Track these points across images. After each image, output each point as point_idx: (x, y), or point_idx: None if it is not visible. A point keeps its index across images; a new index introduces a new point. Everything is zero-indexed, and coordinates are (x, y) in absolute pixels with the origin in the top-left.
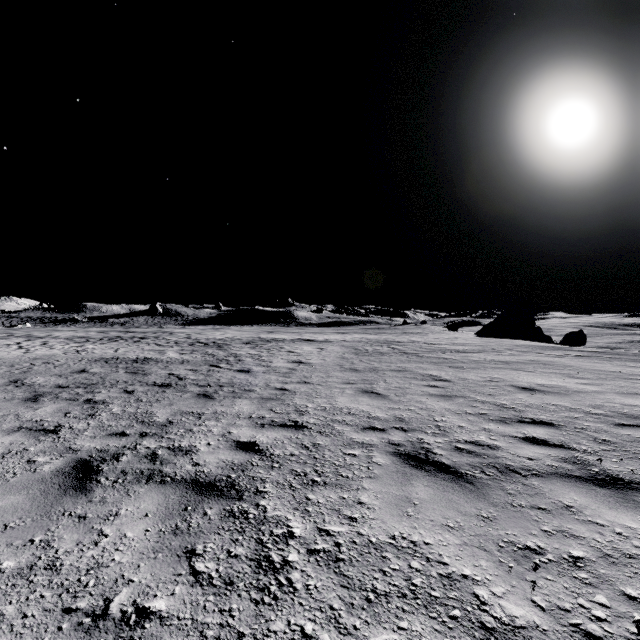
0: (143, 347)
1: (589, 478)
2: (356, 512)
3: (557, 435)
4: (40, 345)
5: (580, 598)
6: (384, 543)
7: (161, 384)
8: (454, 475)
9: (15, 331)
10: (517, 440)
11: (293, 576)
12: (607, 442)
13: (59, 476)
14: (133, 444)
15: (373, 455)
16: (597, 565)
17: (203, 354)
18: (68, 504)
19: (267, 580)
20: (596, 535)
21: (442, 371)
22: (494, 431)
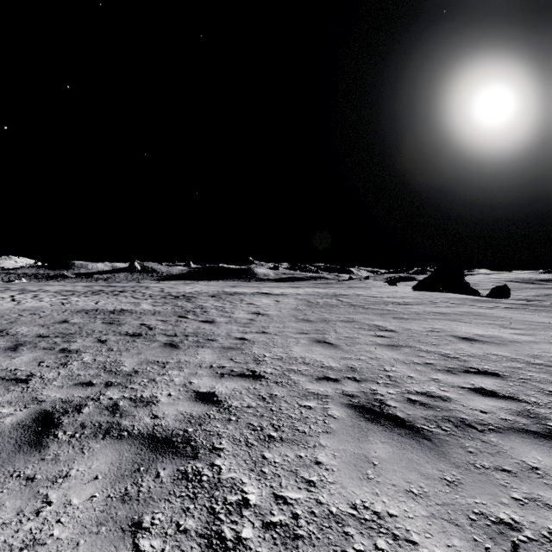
0: (121, 300)
1: (547, 434)
2: (314, 474)
3: (504, 386)
4: (31, 298)
5: None
6: (345, 514)
7: (132, 334)
8: (410, 430)
9: (12, 285)
10: (467, 391)
11: None
12: None
13: (18, 430)
14: (97, 394)
15: (328, 407)
16: None
17: (173, 306)
18: (19, 463)
19: None
20: None
21: (387, 322)
22: (443, 381)
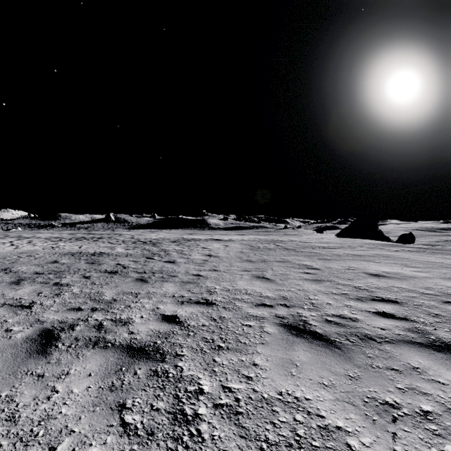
0: (99, 244)
1: (428, 344)
2: (252, 372)
3: (401, 310)
4: (26, 243)
5: (433, 448)
6: (274, 398)
7: (110, 271)
8: (326, 342)
9: (10, 233)
10: (371, 314)
11: (202, 427)
12: (439, 316)
13: (27, 342)
14: (86, 317)
15: (264, 326)
16: (443, 418)
17: (142, 249)
18: (31, 365)
19: (181, 431)
20: (439, 392)
21: (313, 262)
22: (354, 307)
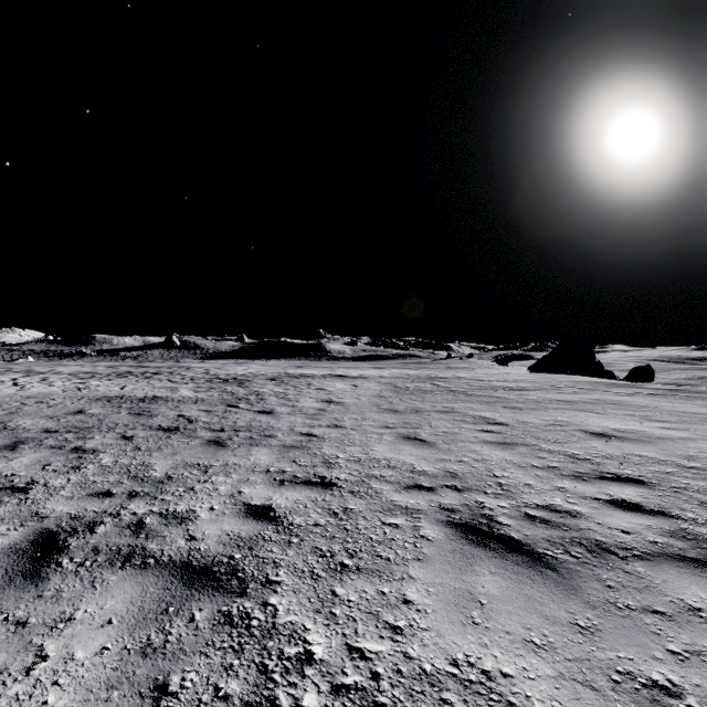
0: (154, 384)
1: None
2: (401, 617)
3: (652, 497)
4: (38, 381)
5: None
6: (443, 674)
7: (167, 428)
8: (529, 557)
9: (15, 366)
10: (602, 504)
11: None
12: None
13: (10, 556)
14: (117, 508)
15: (421, 525)
16: None
17: (221, 392)
18: (8, 601)
19: None
20: None
21: (496, 412)
22: (571, 491)
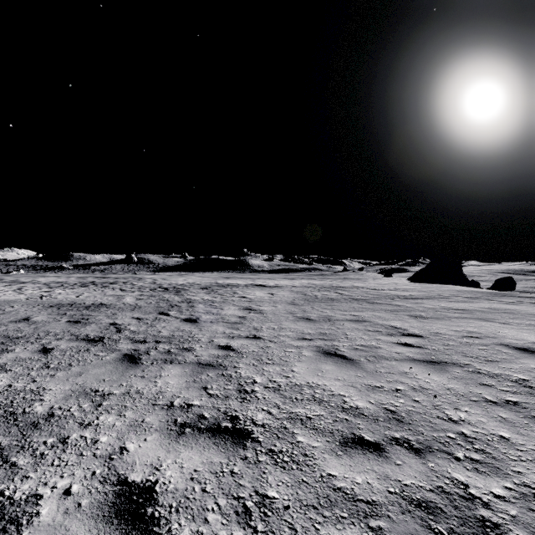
0: (106, 292)
1: None
2: None
3: None
4: (13, 290)
5: None
6: None
7: (92, 338)
8: None
9: (7, 277)
10: None
11: None
12: None
13: None
14: None
15: None
16: None
17: (158, 299)
18: None
19: None
20: None
21: (404, 322)
22: None
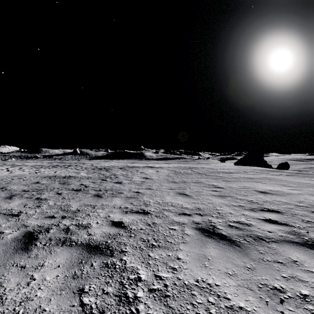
0: (69, 170)
1: (303, 243)
2: (176, 264)
3: (282, 218)
4: (18, 169)
5: None
6: (192, 285)
7: (76, 189)
8: (229, 241)
9: (7, 162)
10: (261, 221)
11: (139, 307)
12: (309, 222)
13: (15, 241)
14: (57, 222)
15: (185, 229)
16: None
17: (98, 174)
18: (16, 259)
19: (124, 310)
20: (313, 280)
21: (219, 183)
22: (248, 215)
